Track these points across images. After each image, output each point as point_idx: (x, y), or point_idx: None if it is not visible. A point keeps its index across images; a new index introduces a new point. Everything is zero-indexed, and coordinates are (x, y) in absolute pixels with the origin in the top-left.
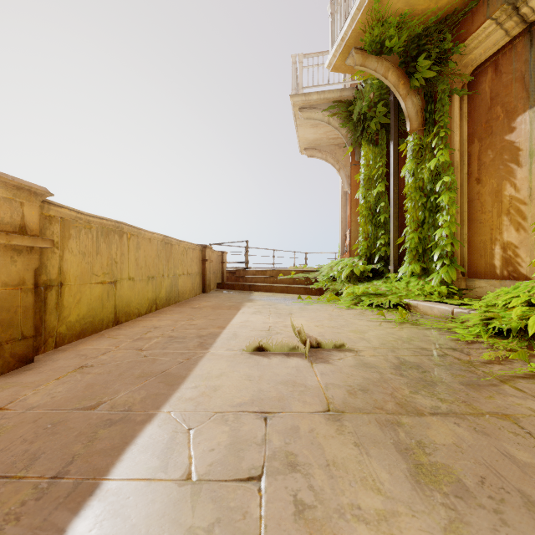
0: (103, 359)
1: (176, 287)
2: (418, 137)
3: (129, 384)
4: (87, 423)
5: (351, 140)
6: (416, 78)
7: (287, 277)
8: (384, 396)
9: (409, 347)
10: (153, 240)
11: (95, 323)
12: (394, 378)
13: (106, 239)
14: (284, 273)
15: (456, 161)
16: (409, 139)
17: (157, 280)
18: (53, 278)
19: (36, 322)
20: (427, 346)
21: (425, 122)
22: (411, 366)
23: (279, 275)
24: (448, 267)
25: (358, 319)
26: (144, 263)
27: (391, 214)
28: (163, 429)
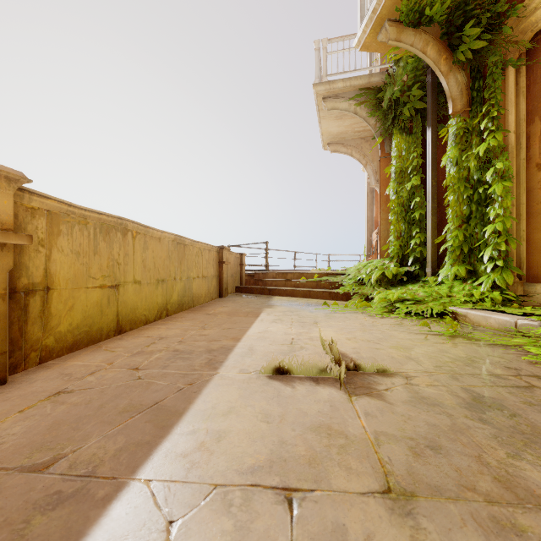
0: (88, 380)
1: (190, 291)
2: (462, 120)
3: (106, 423)
4: (23, 499)
5: (380, 131)
6: (461, 51)
7: (309, 280)
8: (470, 462)
9: (474, 372)
10: (163, 239)
11: (92, 333)
12: (472, 425)
13: (106, 237)
14: (306, 276)
15: (510, 145)
16: (450, 123)
17: (168, 283)
18: (37, 282)
19: (13, 334)
20: (499, 371)
21: (472, 102)
22: (490, 404)
23: (301, 278)
24: (502, 269)
25: (396, 331)
26: (152, 265)
27: (428, 210)
28: (130, 519)
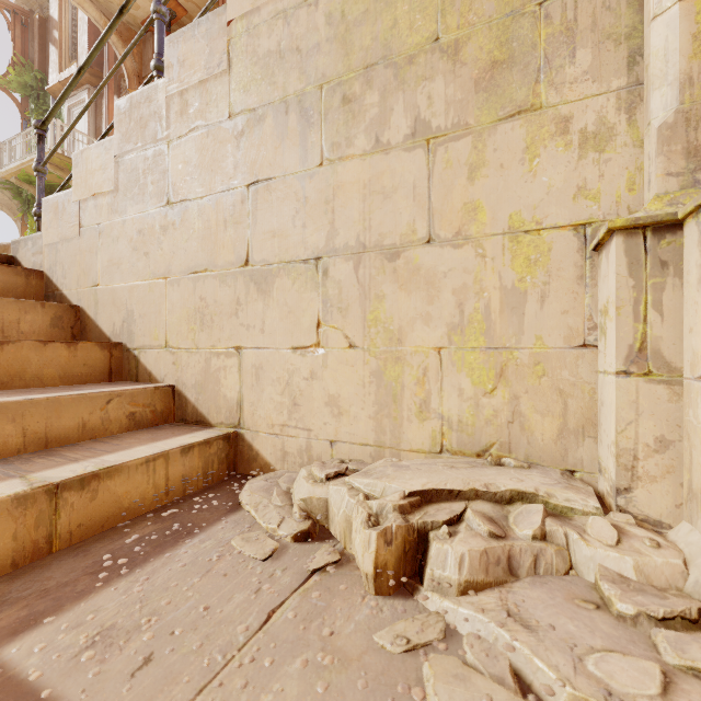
0: None
1: None
2: None
3: None
4: None
5: (22, 209)
6: None
7: None
8: None
9: None
10: None
11: None
12: None
13: None
14: None
15: None
16: None
17: None
18: None
19: None
20: None
21: None
22: None
23: None
24: None
25: None
26: None
27: None
28: None
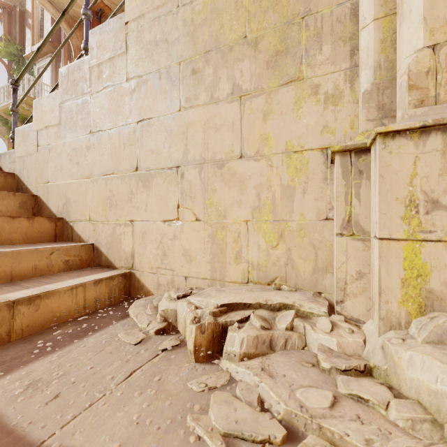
0: None
1: None
2: None
3: None
4: None
5: (8, 133)
6: None
7: None
8: None
9: None
10: None
11: None
12: None
13: None
14: None
15: None
16: None
17: None
18: None
19: None
20: None
21: None
22: None
23: None
24: None
25: None
26: None
27: None
28: None
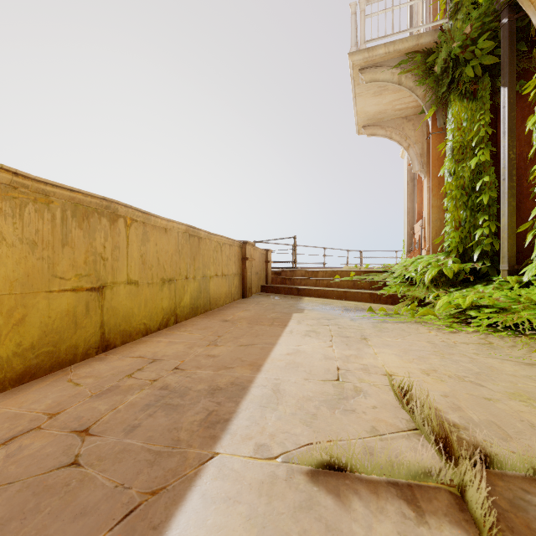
0: None
1: (207, 291)
2: None
3: None
4: None
5: (431, 102)
6: None
7: (344, 279)
8: None
9: None
10: (170, 230)
11: (60, 354)
12: None
13: (83, 223)
14: (340, 275)
15: None
16: None
17: (177, 283)
18: None
19: None
20: None
21: None
22: None
23: (335, 277)
24: None
25: (493, 358)
26: (155, 261)
27: (504, 190)
28: None
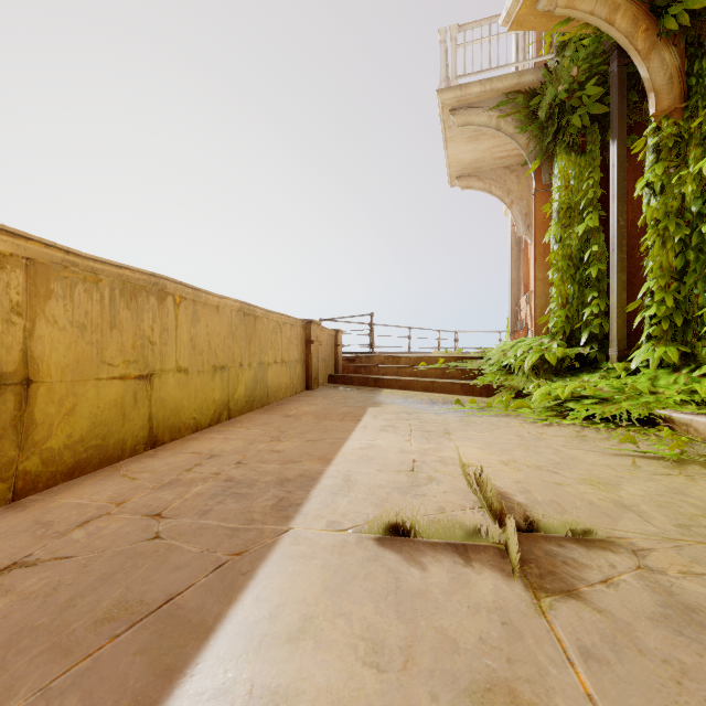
0: (72, 539)
1: (264, 381)
2: (671, 123)
3: (61, 652)
4: None
5: (535, 152)
6: (672, 16)
7: (432, 366)
8: None
9: None
10: (223, 308)
11: (108, 448)
12: None
13: (131, 303)
14: (427, 361)
15: None
16: (650, 130)
17: (230, 372)
18: (9, 371)
19: None
20: None
21: (688, 94)
22: None
23: (420, 364)
24: None
25: (580, 449)
26: (206, 345)
27: (613, 262)
28: None
